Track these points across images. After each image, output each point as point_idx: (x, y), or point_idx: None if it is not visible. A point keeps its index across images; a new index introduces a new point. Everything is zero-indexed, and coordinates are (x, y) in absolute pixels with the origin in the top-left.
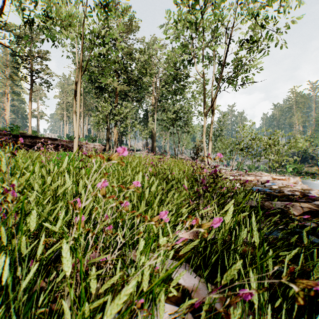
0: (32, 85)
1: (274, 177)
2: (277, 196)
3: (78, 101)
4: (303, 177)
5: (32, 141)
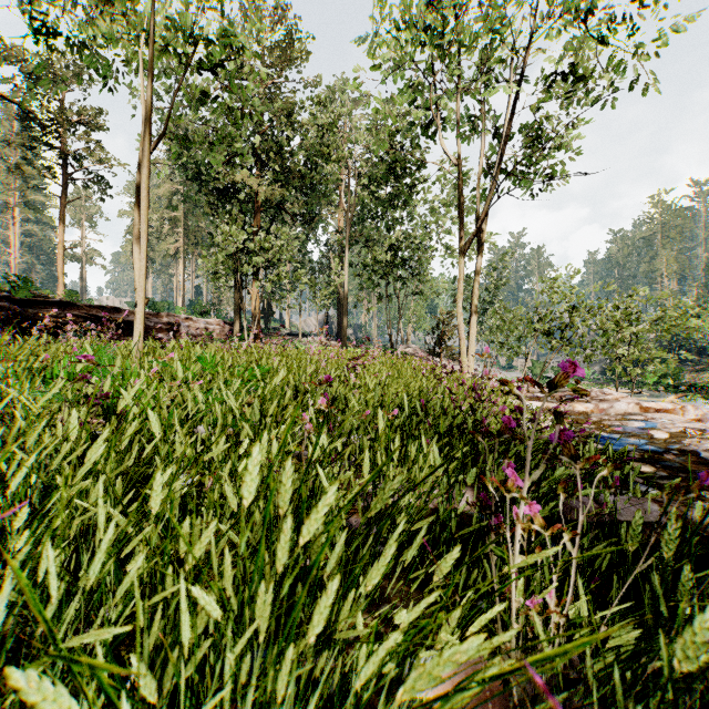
0: (65, 188)
1: (646, 404)
2: (684, 467)
3: (142, 211)
4: (685, 395)
5: (61, 315)
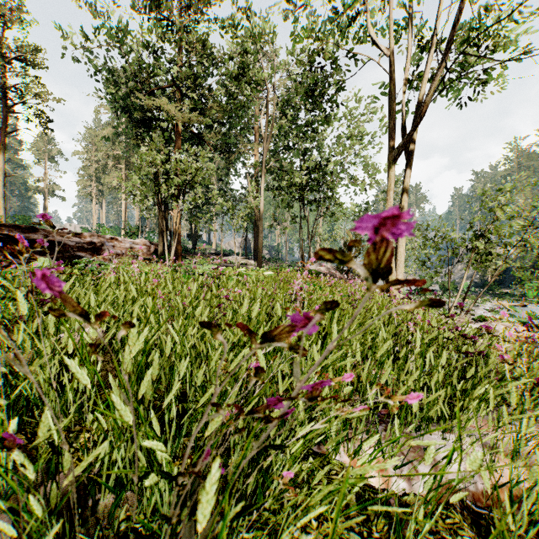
0: (6, 120)
1: None
2: None
3: None
4: None
5: None
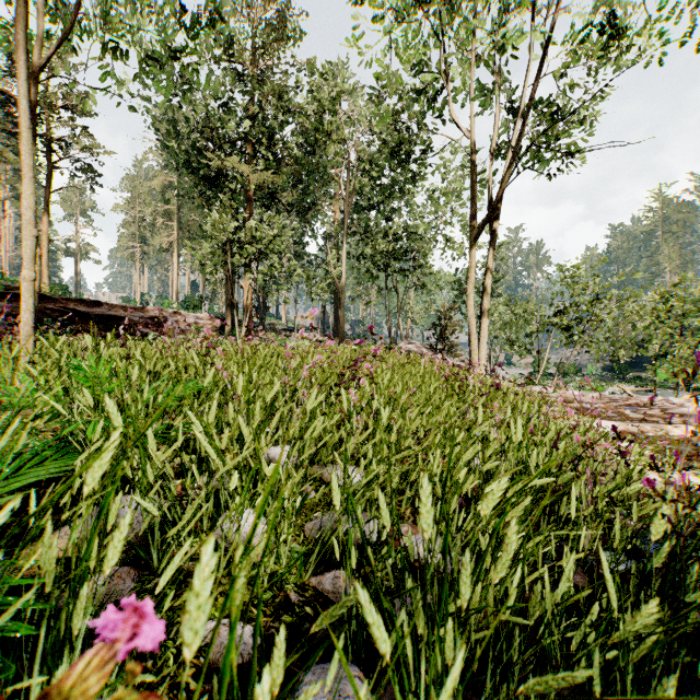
0: (50, 177)
1: None
2: None
3: (22, 134)
4: (699, 394)
5: None
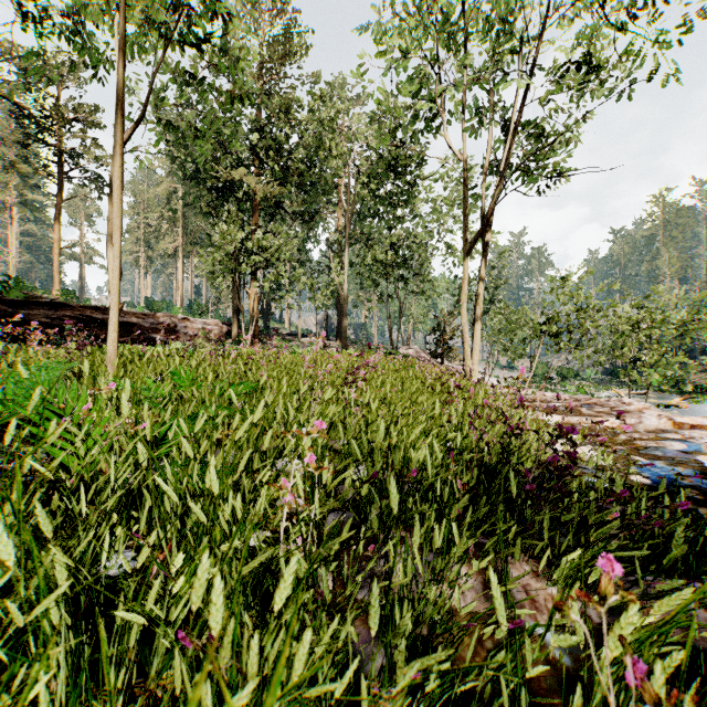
0: (61, 186)
1: (678, 419)
2: None
3: (114, 204)
4: (691, 397)
5: (53, 316)
